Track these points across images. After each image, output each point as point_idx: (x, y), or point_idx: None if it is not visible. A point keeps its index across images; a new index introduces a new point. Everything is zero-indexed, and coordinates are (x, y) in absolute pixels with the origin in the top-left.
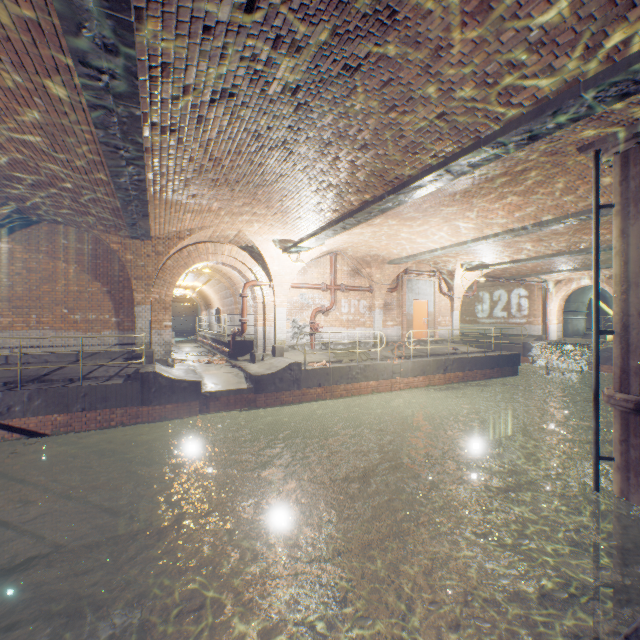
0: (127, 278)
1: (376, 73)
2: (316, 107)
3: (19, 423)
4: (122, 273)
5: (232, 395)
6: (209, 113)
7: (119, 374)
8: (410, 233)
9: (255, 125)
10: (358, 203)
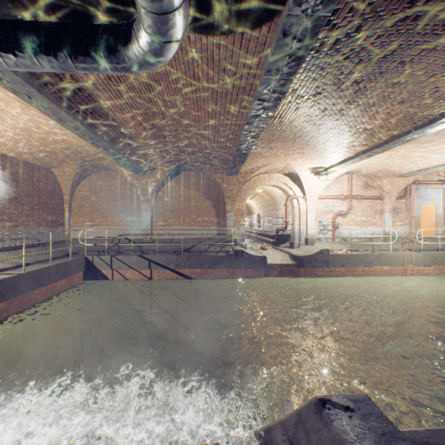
0: (222, 197)
1: (423, 60)
2: (370, 87)
3: (182, 271)
4: (219, 195)
5: (283, 267)
6: (302, 105)
7: (221, 250)
8: (424, 152)
9: (325, 105)
10: (385, 138)
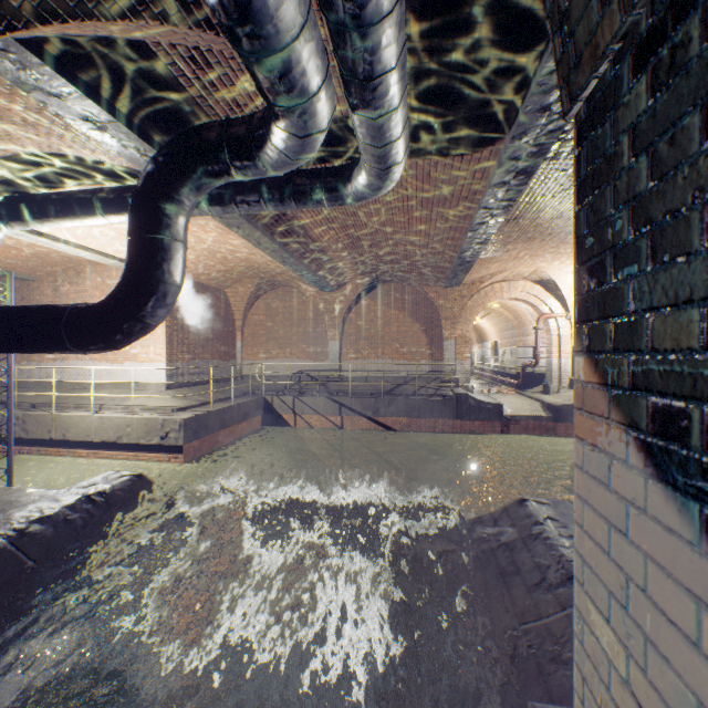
0: (437, 319)
1: None
2: None
3: (382, 420)
4: (433, 315)
5: (530, 421)
6: (545, 204)
7: (436, 394)
8: None
9: None
10: None
